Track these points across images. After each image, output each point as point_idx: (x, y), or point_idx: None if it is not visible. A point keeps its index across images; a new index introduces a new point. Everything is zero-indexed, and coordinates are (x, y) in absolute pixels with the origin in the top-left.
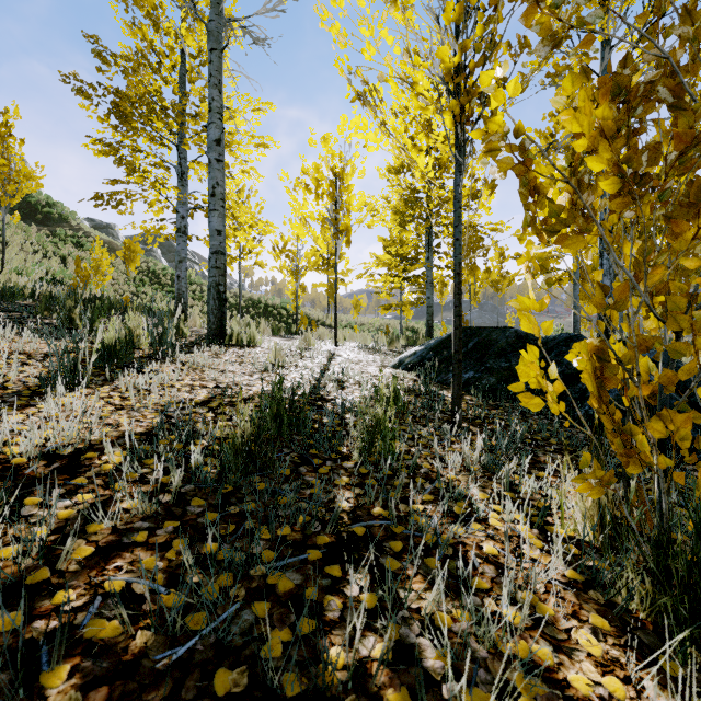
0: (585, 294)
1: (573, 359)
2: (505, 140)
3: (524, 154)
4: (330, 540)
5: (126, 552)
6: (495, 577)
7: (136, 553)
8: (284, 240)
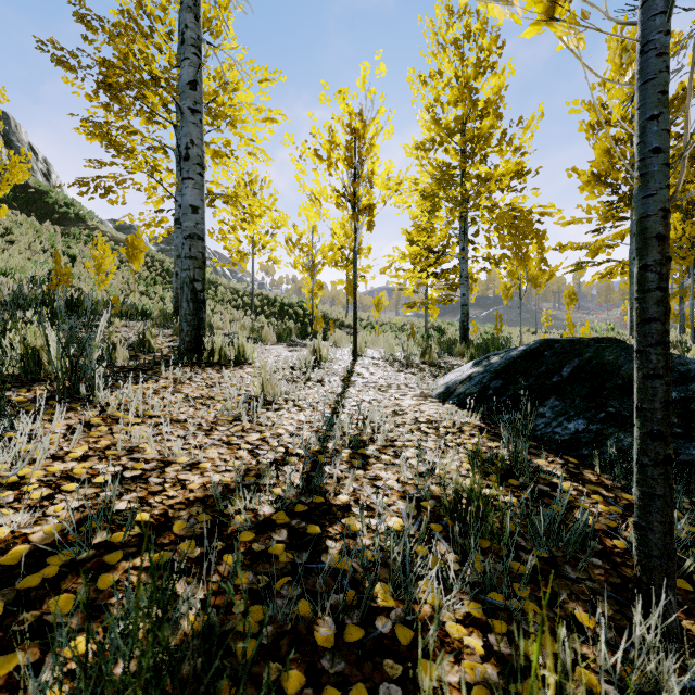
0: None
1: None
2: None
3: None
4: None
5: None
6: None
7: None
8: (298, 232)
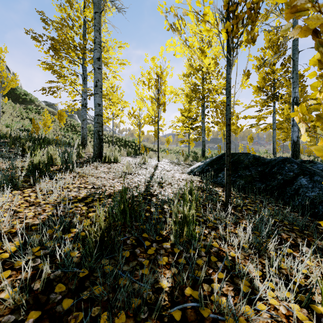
0: None
1: None
2: (312, 1)
3: None
4: None
5: None
6: None
7: None
8: (133, 110)
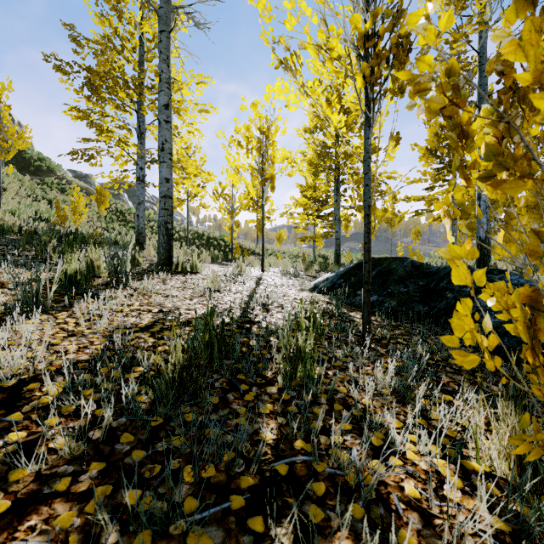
0: (510, 239)
1: (487, 299)
2: (436, 80)
3: (456, 95)
4: (253, 482)
5: (44, 505)
6: (421, 529)
7: (54, 506)
8: (222, 186)
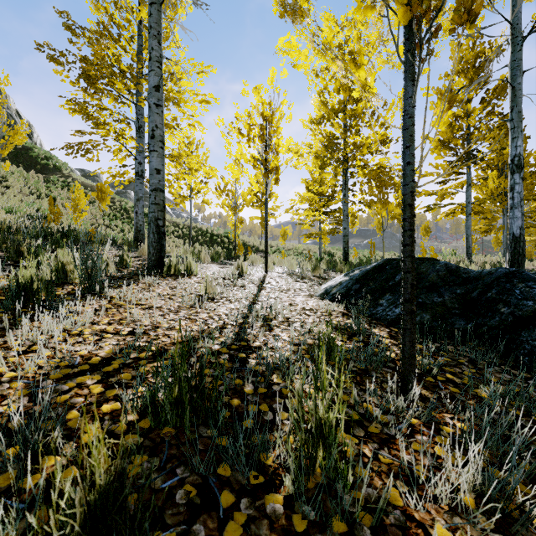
0: None
1: None
2: None
3: None
4: None
5: None
6: None
7: None
8: (225, 182)
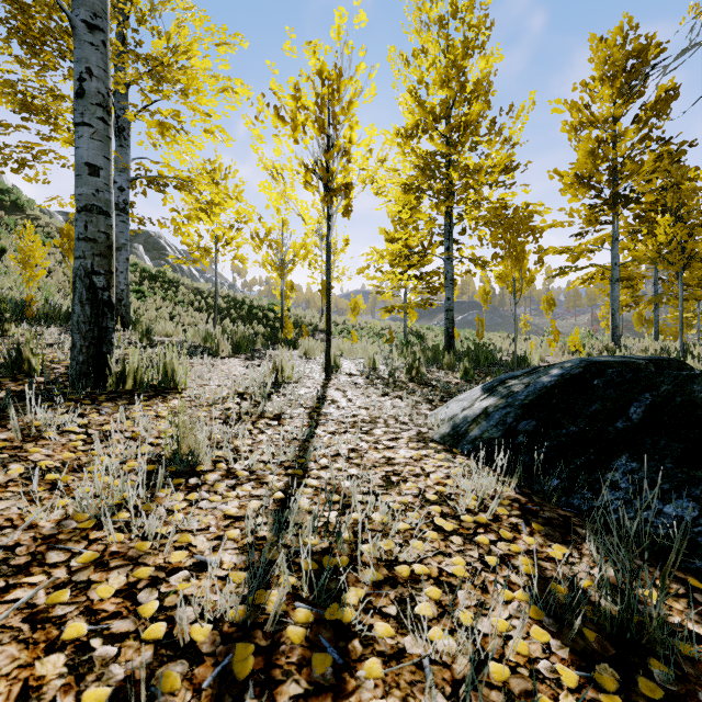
0: None
1: None
2: None
3: None
4: None
5: None
6: None
7: None
8: (266, 227)
